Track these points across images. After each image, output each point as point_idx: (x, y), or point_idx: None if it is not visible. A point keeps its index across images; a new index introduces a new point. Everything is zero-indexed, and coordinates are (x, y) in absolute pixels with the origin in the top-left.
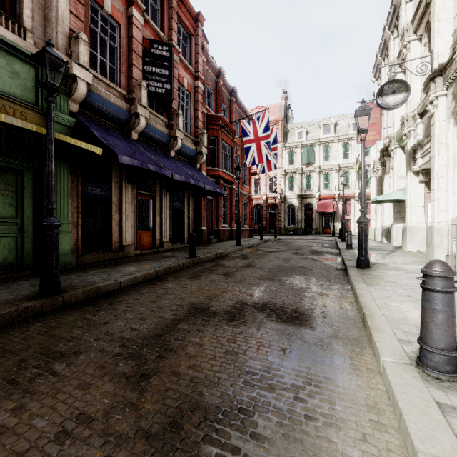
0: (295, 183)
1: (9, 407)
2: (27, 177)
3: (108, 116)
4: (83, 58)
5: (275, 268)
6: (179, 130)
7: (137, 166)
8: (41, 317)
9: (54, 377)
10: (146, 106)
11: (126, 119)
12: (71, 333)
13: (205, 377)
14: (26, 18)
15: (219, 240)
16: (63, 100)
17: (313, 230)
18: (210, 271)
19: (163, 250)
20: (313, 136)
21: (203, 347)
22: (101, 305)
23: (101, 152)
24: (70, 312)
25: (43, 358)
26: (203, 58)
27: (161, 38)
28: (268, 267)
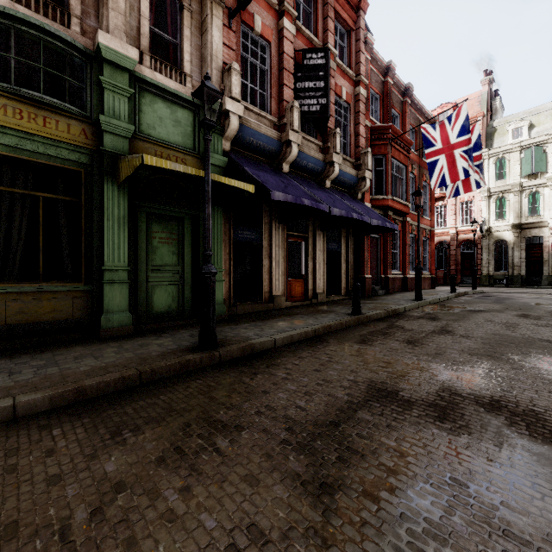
0: (508, 206)
1: (177, 485)
2: (187, 224)
3: (258, 149)
4: (235, 90)
5: (493, 339)
6: (336, 153)
7: (288, 203)
8: (201, 373)
9: (218, 456)
10: (299, 130)
11: (277, 150)
12: (230, 398)
13: (423, 518)
14: (186, 63)
15: (387, 292)
16: (217, 140)
17: (544, 279)
18: (384, 335)
19: (316, 302)
20: (542, 130)
21: (404, 458)
22: (257, 366)
23: (254, 190)
24: (227, 371)
25: (206, 427)
26: (365, 56)
27: (315, 45)
28: (479, 335)
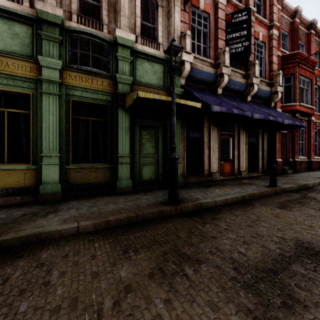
0: None
1: (162, 296)
2: (160, 130)
3: (201, 81)
4: (188, 47)
5: None
6: (255, 77)
7: (221, 113)
8: (170, 218)
9: (187, 280)
10: (228, 66)
11: (214, 80)
12: (190, 238)
13: None
14: (159, 37)
15: (295, 171)
16: (177, 79)
17: None
18: (300, 203)
19: (240, 177)
20: None
21: None
22: (205, 218)
23: (200, 106)
24: (186, 219)
25: (177, 256)
26: (277, 7)
27: (239, 9)
28: None
